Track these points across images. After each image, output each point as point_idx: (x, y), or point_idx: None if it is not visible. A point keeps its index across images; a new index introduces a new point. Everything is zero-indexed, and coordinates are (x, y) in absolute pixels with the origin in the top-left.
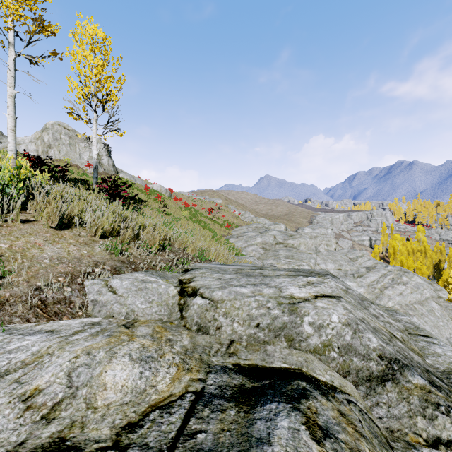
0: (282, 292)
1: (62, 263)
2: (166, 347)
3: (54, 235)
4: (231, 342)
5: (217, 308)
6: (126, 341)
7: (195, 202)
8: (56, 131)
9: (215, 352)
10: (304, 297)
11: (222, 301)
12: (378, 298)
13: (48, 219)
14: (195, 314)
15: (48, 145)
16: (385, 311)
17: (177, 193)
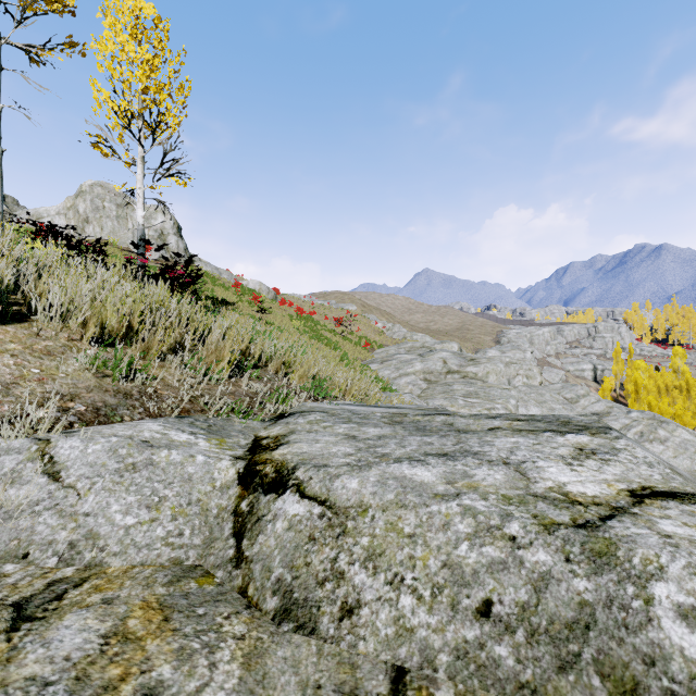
0: (529, 478)
1: None
2: None
3: None
4: (395, 683)
5: (346, 536)
6: None
7: (315, 309)
8: (96, 195)
9: None
10: (605, 499)
11: (361, 509)
12: None
13: None
14: (278, 552)
15: (84, 219)
16: None
17: (287, 296)
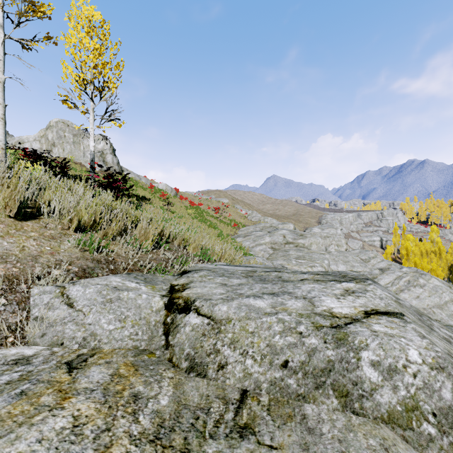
0: (315, 305)
1: (6, 262)
2: (122, 421)
3: (11, 226)
4: (242, 395)
5: (221, 333)
6: (44, 410)
7: (202, 201)
8: (60, 128)
9: (215, 423)
10: (351, 315)
11: (228, 320)
12: None
13: (5, 207)
14: (187, 341)
15: (52, 143)
16: (449, 330)
17: (183, 193)
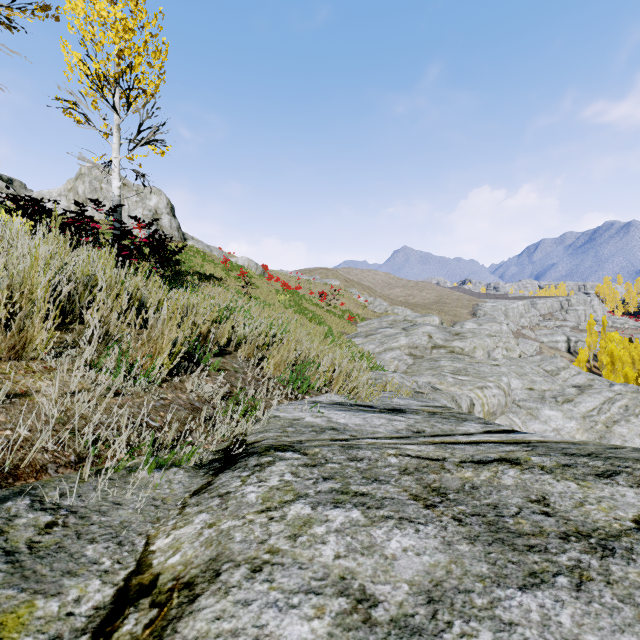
0: None
1: None
2: None
3: None
4: None
5: None
6: None
7: (301, 284)
8: (94, 177)
9: None
10: None
11: None
12: (603, 439)
13: None
14: None
15: (83, 200)
16: None
17: (274, 272)
